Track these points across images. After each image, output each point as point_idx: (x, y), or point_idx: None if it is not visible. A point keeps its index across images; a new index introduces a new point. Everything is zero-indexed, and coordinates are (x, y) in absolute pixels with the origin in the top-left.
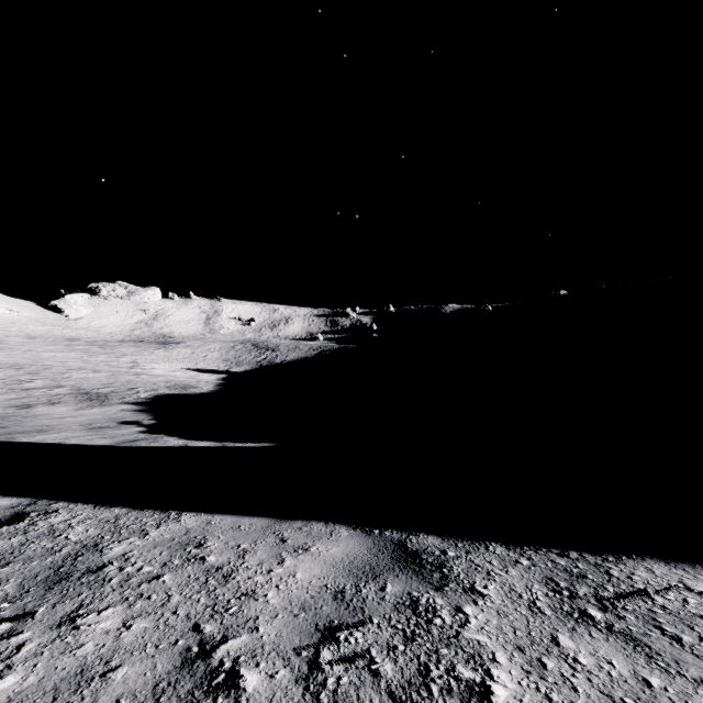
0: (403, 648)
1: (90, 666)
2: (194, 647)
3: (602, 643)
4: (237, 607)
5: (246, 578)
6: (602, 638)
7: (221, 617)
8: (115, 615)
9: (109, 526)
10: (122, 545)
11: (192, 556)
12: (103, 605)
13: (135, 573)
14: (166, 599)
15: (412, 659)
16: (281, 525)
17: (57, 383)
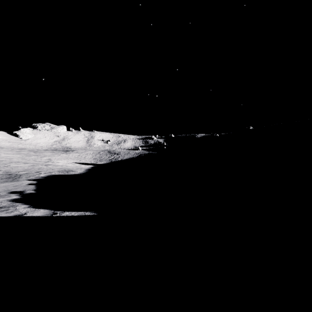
0: None
1: None
2: None
3: None
4: None
5: None
6: None
7: None
8: None
9: None
10: None
11: None
12: None
13: None
14: None
15: None
16: None
17: None
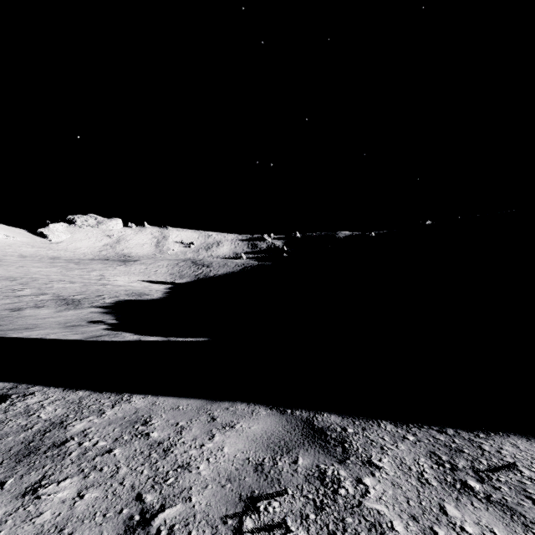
0: (314, 517)
1: (46, 533)
2: (136, 516)
3: (483, 512)
4: (174, 479)
5: (182, 452)
6: (483, 508)
7: (160, 488)
8: (72, 486)
9: (73, 406)
10: (83, 422)
11: (139, 432)
12: (62, 476)
13: (91, 448)
14: (115, 470)
15: (322, 528)
16: (212, 406)
17: (42, 292)
